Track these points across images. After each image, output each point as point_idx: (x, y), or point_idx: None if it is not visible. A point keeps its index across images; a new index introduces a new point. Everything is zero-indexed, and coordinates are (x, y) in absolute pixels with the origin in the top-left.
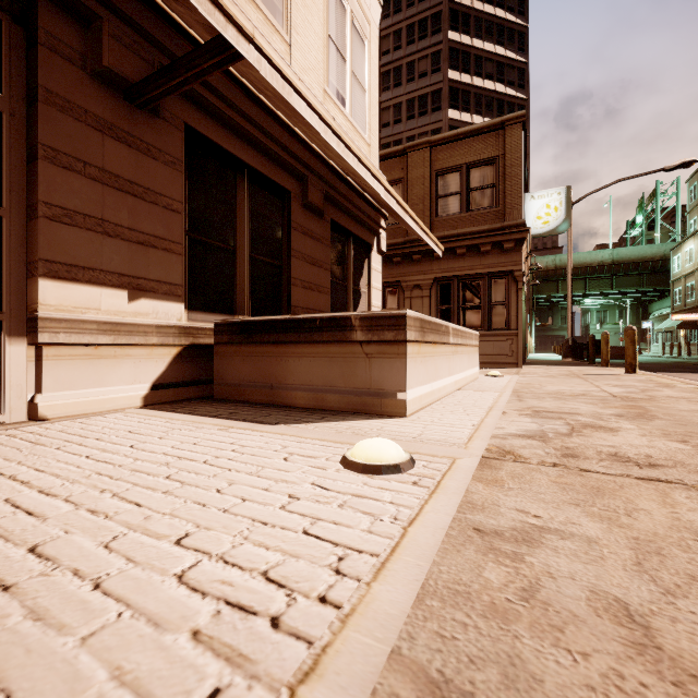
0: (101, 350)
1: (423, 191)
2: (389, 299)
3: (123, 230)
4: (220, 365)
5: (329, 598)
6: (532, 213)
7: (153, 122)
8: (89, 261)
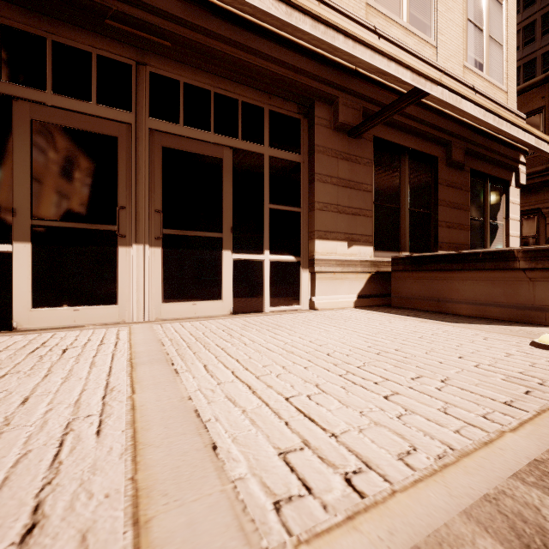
0: (336, 275)
1: None
2: (525, 226)
3: (345, 208)
4: (396, 285)
5: None
6: None
7: (358, 143)
8: (332, 228)
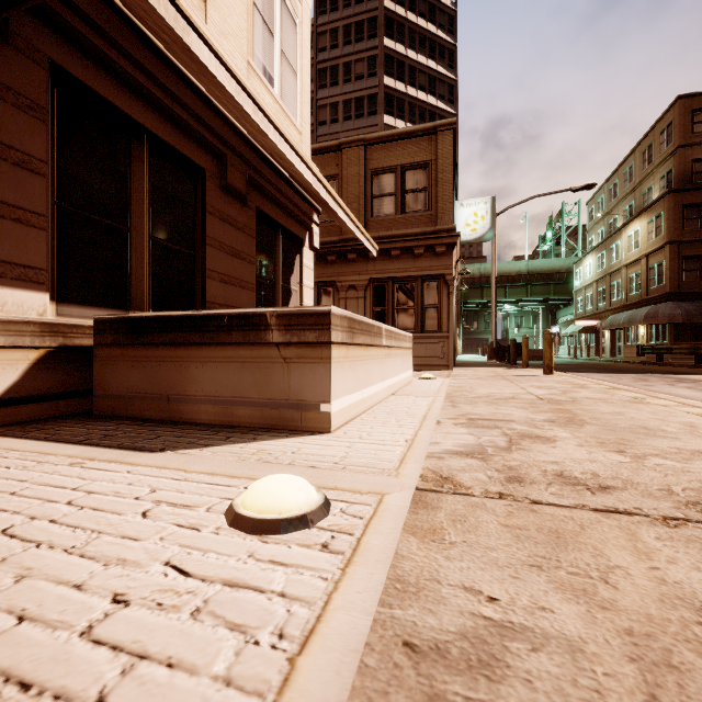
0: None
1: (358, 189)
2: (324, 299)
3: None
4: (102, 373)
5: None
6: (462, 220)
7: None
8: None
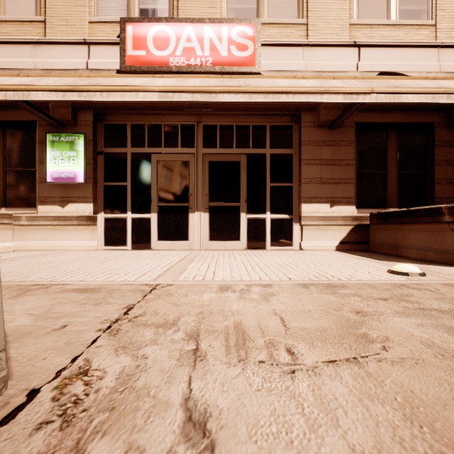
0: (320, 227)
1: None
2: None
3: (328, 180)
4: (372, 235)
5: (340, 279)
6: None
7: (340, 131)
8: (316, 194)
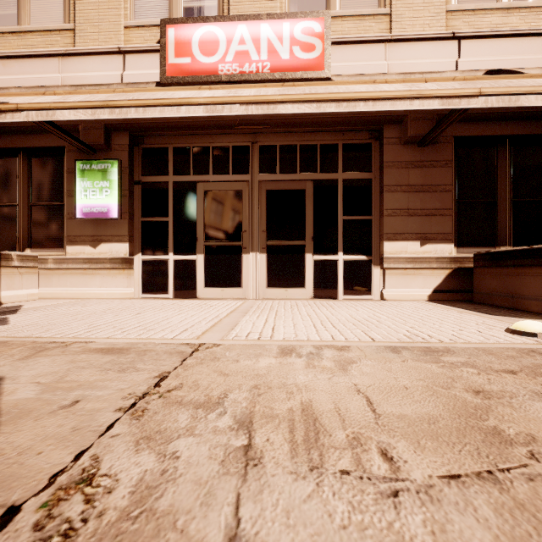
0: (407, 271)
1: None
2: None
3: (417, 211)
4: (477, 281)
5: (441, 340)
6: None
7: (433, 148)
8: (402, 230)
